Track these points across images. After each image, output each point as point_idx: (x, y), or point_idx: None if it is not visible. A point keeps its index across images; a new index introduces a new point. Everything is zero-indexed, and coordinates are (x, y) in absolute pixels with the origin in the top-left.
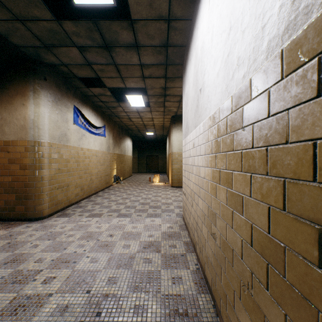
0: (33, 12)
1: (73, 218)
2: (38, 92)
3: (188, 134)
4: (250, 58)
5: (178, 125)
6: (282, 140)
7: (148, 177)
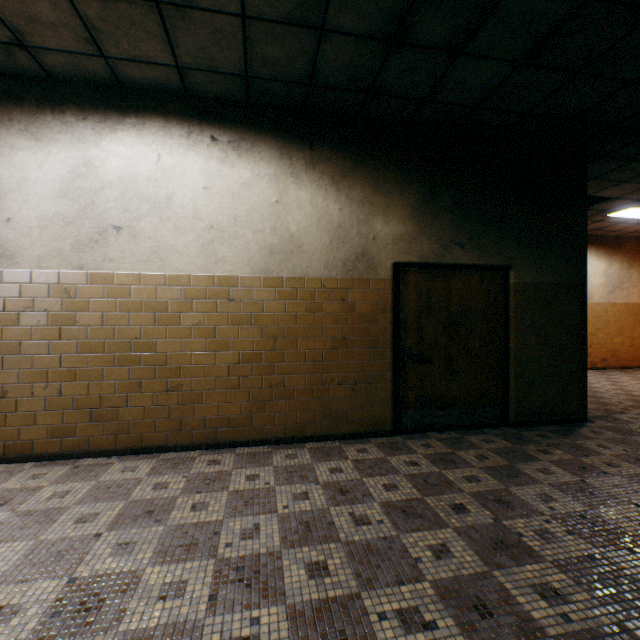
0: None
1: None
2: None
3: (16, 267)
4: (238, 265)
5: None
6: (261, 311)
7: None
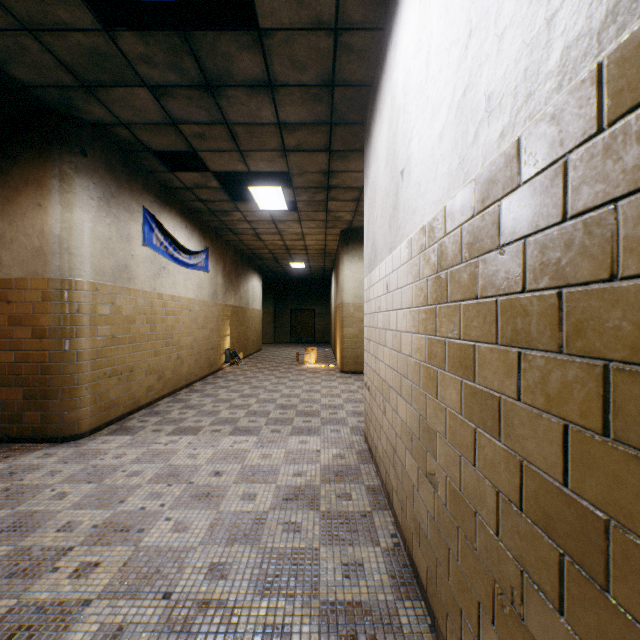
0: (57, 13)
1: (140, 437)
2: (69, 181)
3: (377, 264)
4: (517, 93)
5: (355, 248)
6: (599, 272)
7: (294, 353)
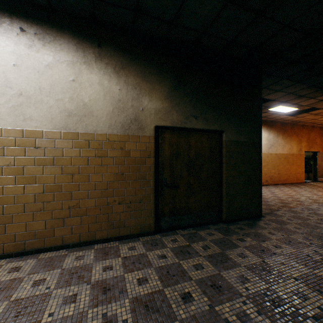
0: None
1: None
2: None
3: None
4: (43, 122)
5: None
6: (61, 155)
7: None
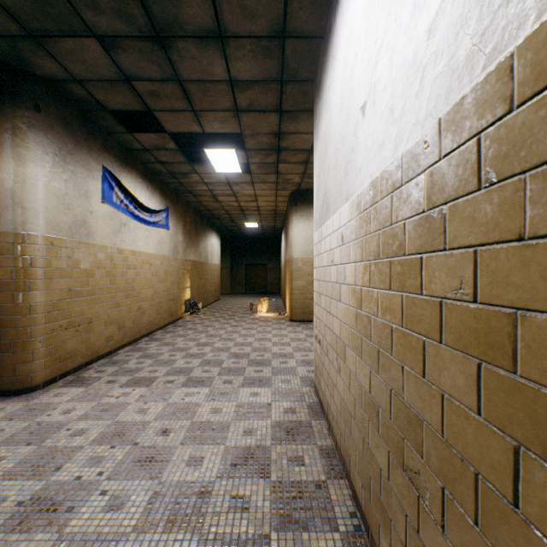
0: None
1: (94, 389)
2: (22, 135)
3: (329, 216)
4: None
5: (303, 208)
6: None
7: (248, 303)
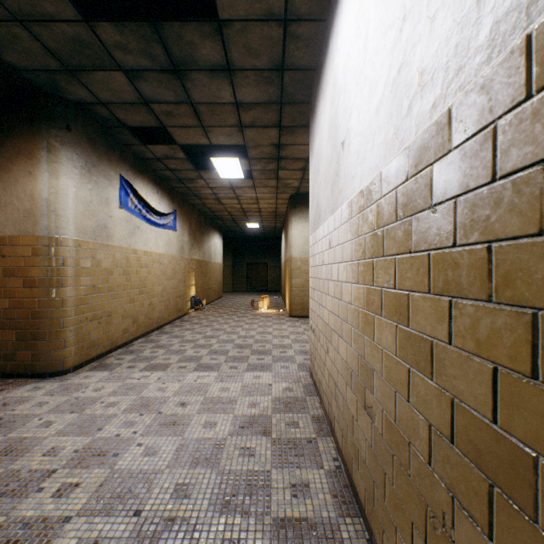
0: (43, 5)
1: (117, 373)
2: (56, 152)
3: (320, 224)
4: (448, 67)
5: (302, 211)
6: (528, 227)
7: (249, 300)
